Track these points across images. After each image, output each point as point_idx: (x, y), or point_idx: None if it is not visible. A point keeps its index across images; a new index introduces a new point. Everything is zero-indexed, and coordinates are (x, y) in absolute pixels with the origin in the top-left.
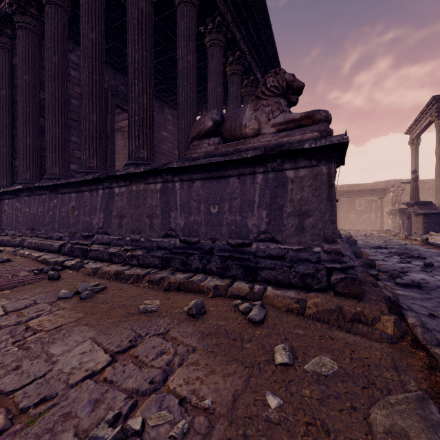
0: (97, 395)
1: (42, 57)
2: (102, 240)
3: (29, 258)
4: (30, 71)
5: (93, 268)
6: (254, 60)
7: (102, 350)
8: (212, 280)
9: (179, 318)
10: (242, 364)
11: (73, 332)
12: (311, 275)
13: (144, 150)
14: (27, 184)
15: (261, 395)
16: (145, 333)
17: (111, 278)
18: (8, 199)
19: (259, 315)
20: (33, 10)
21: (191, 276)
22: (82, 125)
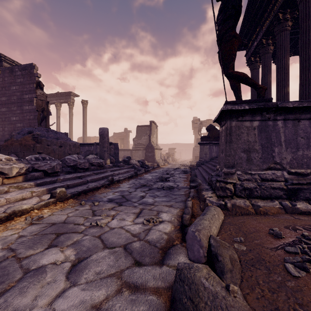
0: None
1: None
2: None
3: None
4: None
5: None
6: None
7: None
8: None
9: None
10: None
11: None
12: None
13: None
14: None
15: None
16: None
17: None
18: None
19: None
20: None
21: None
22: None
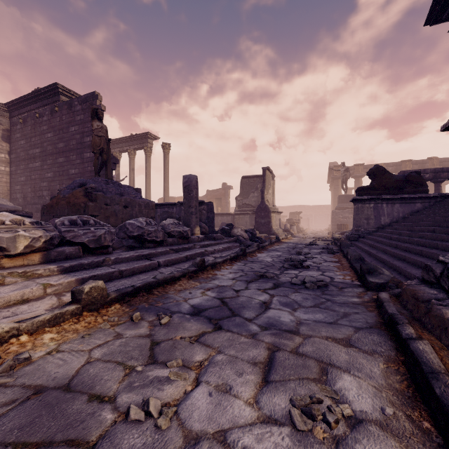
0: None
1: None
2: None
3: None
4: None
5: None
6: None
7: None
8: None
9: None
10: None
11: None
12: None
13: None
14: None
15: None
16: None
17: None
18: None
19: None
20: None
21: None
22: None
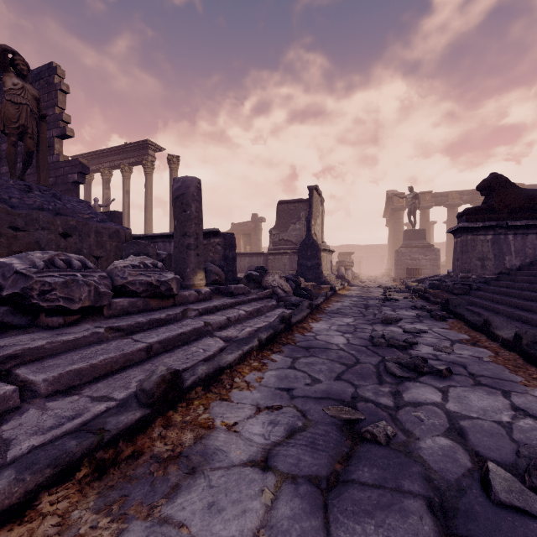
0: None
1: None
2: None
3: None
4: None
5: None
6: None
7: None
8: None
9: None
10: None
11: None
12: None
13: None
14: None
15: None
16: None
17: None
18: None
19: None
20: None
21: None
22: None
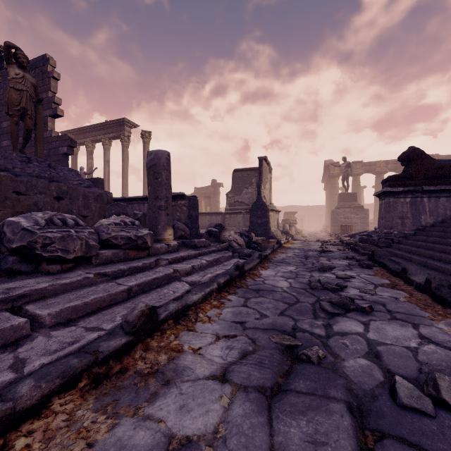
0: None
1: None
2: None
3: None
4: None
5: None
6: None
7: None
8: None
9: None
10: None
11: None
12: None
13: None
14: None
15: None
16: None
17: None
18: None
19: None
20: None
21: None
22: None
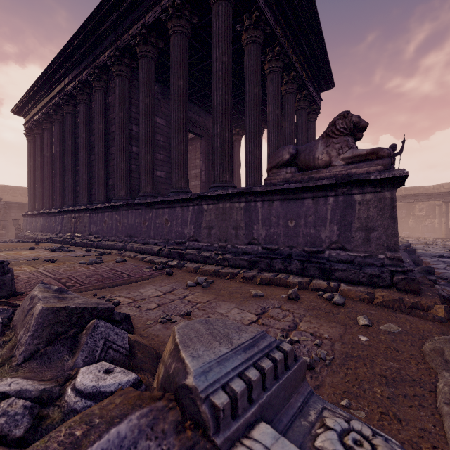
0: (265, 329)
1: (130, 95)
2: (194, 246)
3: (136, 259)
4: (124, 109)
5: (194, 267)
6: (307, 76)
7: (249, 313)
8: (295, 278)
9: (283, 300)
10: (338, 323)
11: (220, 304)
12: (377, 275)
13: (226, 174)
14: (128, 201)
15: (355, 336)
16: (267, 306)
17: (211, 275)
18: (108, 212)
19: (341, 300)
20: (126, 60)
21: (276, 274)
22: (173, 154)
